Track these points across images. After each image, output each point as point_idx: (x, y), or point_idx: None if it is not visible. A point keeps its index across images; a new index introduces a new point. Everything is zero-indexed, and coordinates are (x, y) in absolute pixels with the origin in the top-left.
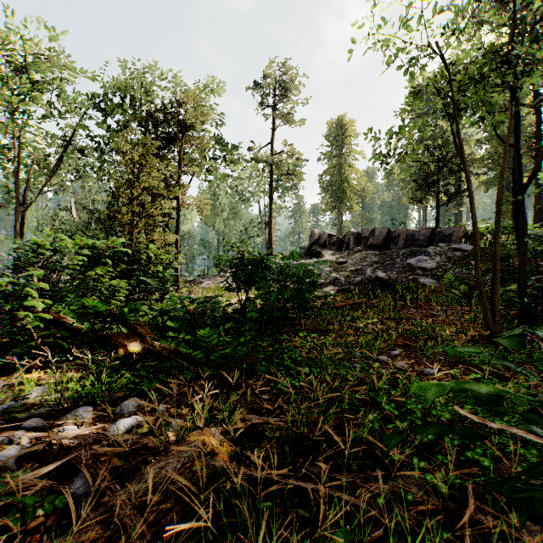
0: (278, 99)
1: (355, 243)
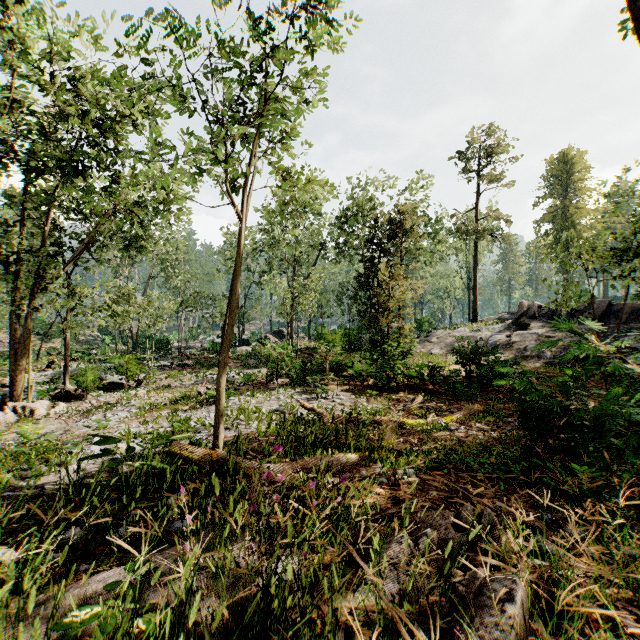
0: (484, 166)
1: (567, 315)
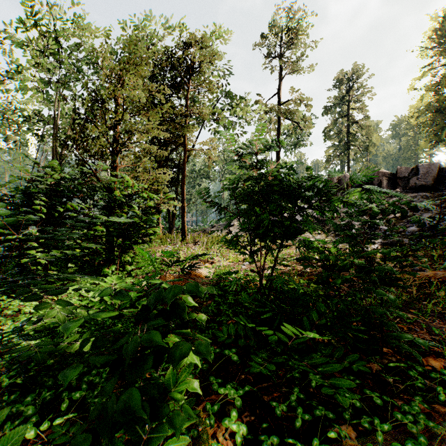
0: (286, 47)
1: (388, 185)
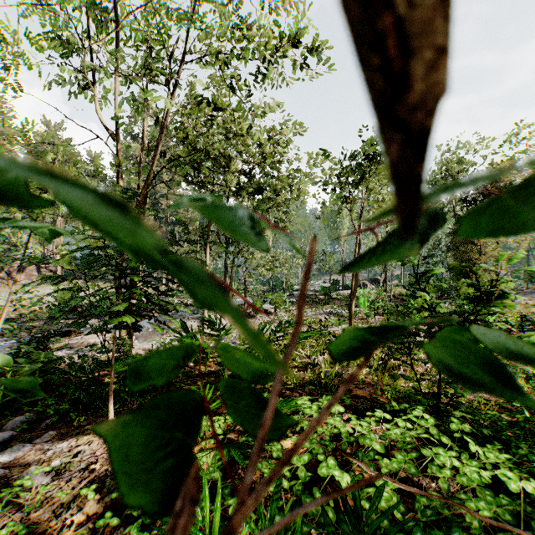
0: None
1: None
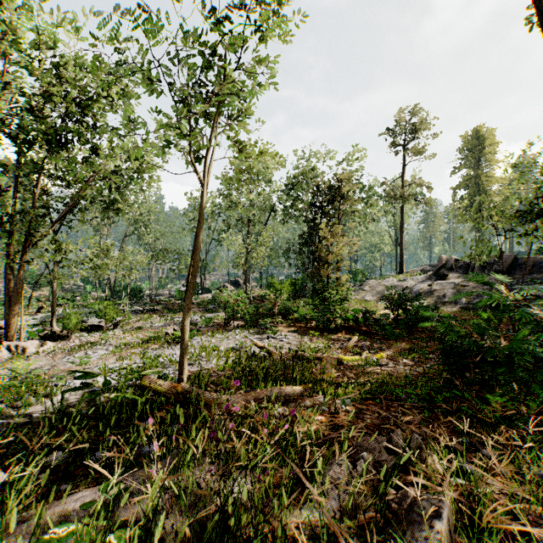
0: (409, 141)
1: (479, 268)
